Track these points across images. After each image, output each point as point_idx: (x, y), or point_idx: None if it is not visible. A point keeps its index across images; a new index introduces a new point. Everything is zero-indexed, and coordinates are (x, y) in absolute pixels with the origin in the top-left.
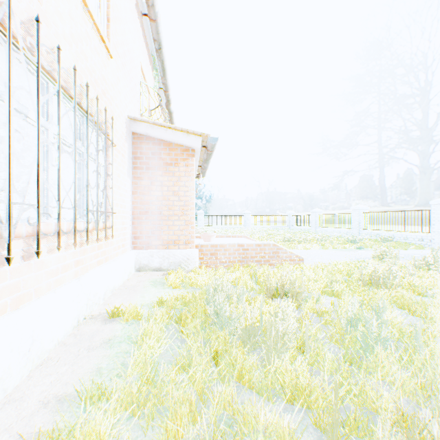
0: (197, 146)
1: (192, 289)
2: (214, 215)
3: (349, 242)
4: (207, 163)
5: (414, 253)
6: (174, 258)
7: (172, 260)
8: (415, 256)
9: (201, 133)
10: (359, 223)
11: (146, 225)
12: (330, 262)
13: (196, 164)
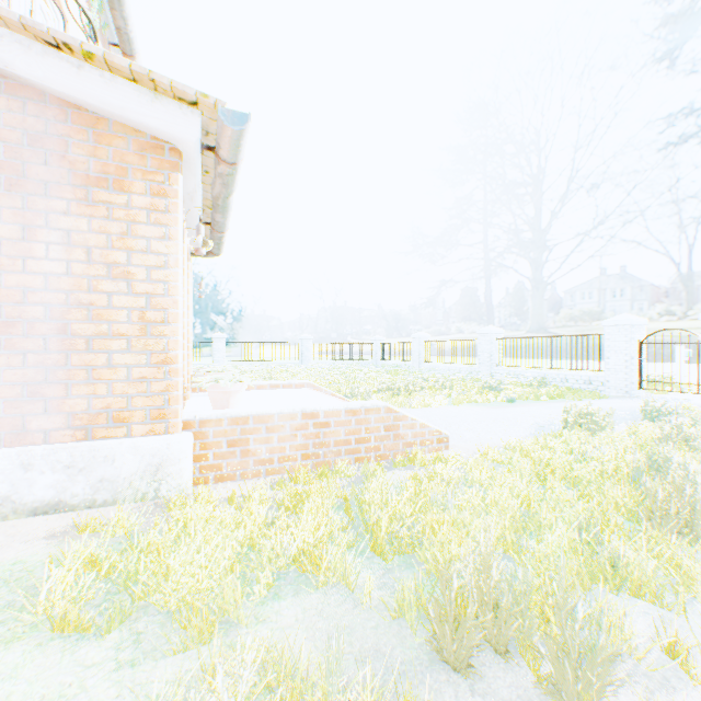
0: (187, 135)
1: (141, 621)
2: (245, 342)
3: (489, 389)
4: (222, 209)
5: (605, 408)
6: (112, 468)
7: (105, 473)
8: (616, 416)
9: (198, 91)
10: (490, 355)
11: (6, 366)
12: (495, 439)
13: (196, 212)
